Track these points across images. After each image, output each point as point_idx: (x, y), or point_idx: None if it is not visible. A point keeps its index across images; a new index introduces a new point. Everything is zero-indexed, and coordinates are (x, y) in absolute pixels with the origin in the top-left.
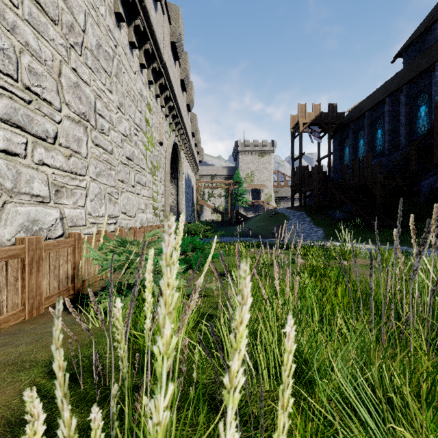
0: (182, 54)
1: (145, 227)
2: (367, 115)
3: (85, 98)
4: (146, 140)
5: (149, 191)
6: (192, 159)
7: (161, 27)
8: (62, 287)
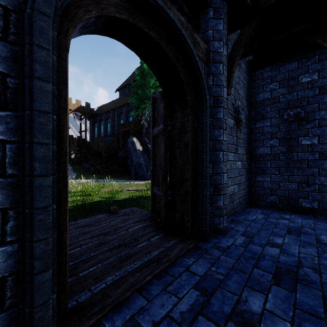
0: None
1: None
2: (104, 114)
3: None
4: None
5: None
6: None
7: None
8: None
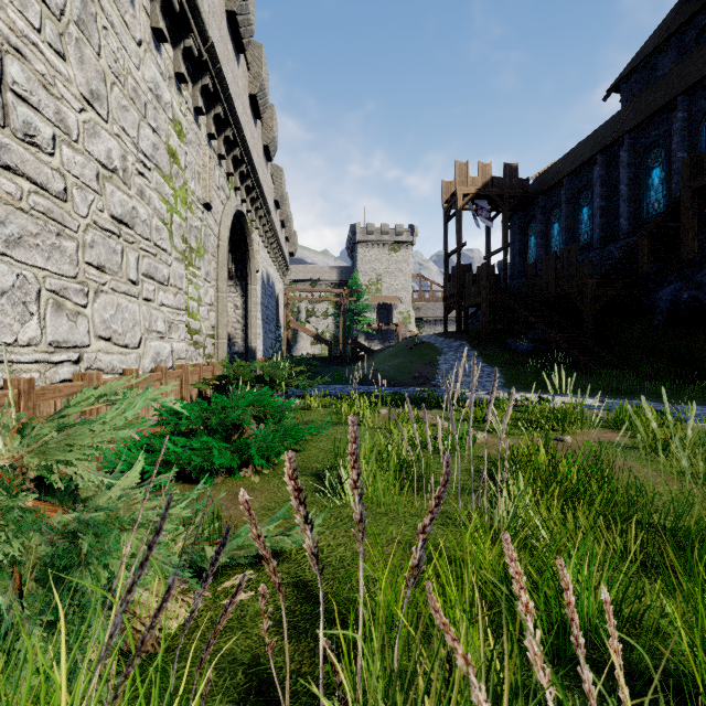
0: (253, 47)
1: (163, 369)
2: (566, 183)
3: None
4: (169, 192)
5: (178, 296)
6: (276, 249)
7: None
8: None
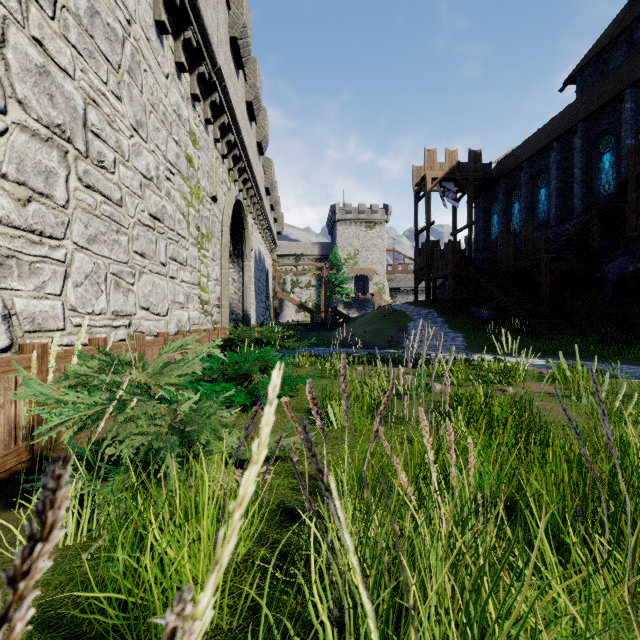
0: (249, 62)
1: (185, 332)
2: (525, 167)
3: (64, 98)
4: (187, 191)
5: (193, 274)
6: (266, 229)
7: (212, 9)
8: (3, 449)
